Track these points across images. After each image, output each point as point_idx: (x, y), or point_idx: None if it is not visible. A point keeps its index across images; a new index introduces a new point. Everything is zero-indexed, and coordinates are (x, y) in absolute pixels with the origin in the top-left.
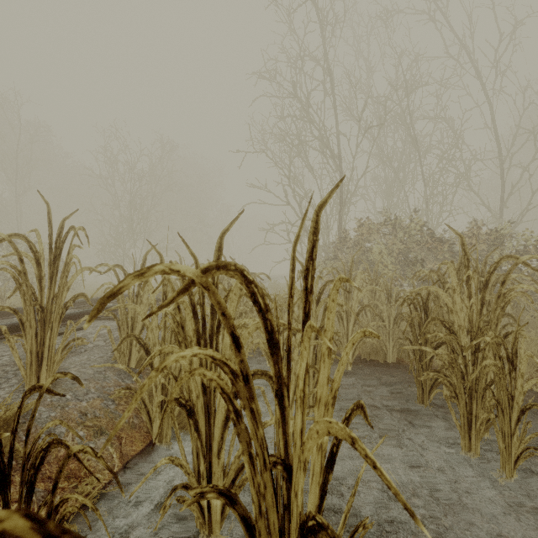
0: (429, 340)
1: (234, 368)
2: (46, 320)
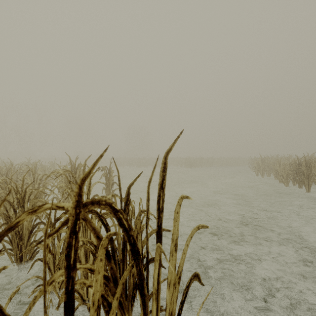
0: None
1: None
2: None
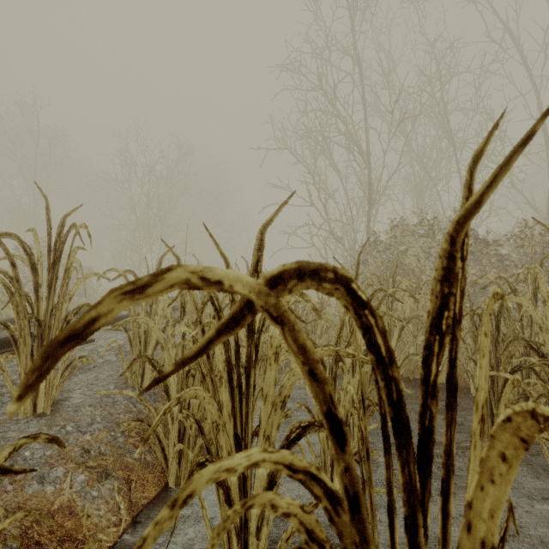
0: (503, 363)
1: (333, 486)
2: (44, 336)
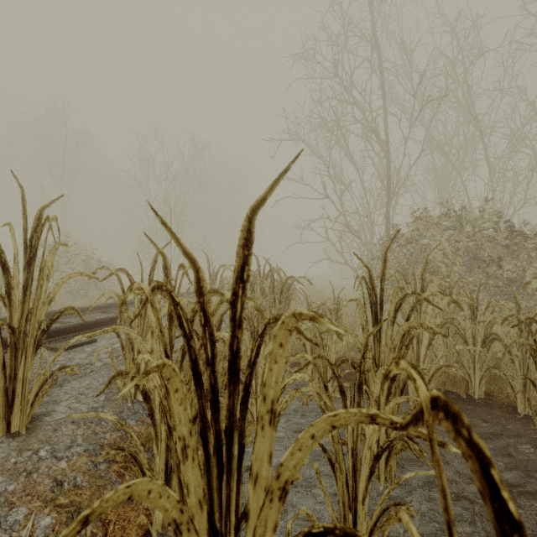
0: None
1: None
2: (19, 345)
